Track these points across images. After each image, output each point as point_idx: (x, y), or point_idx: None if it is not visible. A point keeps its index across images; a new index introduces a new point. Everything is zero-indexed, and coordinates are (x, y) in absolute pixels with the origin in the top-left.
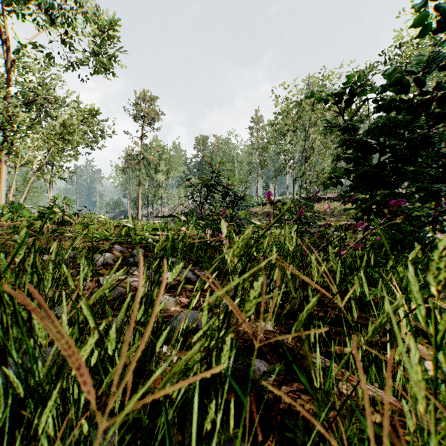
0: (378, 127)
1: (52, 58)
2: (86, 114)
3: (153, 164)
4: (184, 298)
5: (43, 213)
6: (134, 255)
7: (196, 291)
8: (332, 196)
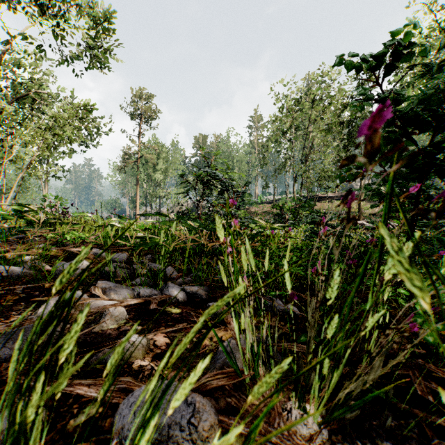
0: (428, 94)
1: (43, 50)
2: (80, 109)
3: (151, 163)
4: (161, 336)
5: (19, 211)
6: (114, 261)
7: (182, 320)
8: (332, 196)
